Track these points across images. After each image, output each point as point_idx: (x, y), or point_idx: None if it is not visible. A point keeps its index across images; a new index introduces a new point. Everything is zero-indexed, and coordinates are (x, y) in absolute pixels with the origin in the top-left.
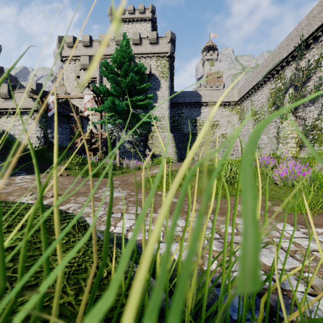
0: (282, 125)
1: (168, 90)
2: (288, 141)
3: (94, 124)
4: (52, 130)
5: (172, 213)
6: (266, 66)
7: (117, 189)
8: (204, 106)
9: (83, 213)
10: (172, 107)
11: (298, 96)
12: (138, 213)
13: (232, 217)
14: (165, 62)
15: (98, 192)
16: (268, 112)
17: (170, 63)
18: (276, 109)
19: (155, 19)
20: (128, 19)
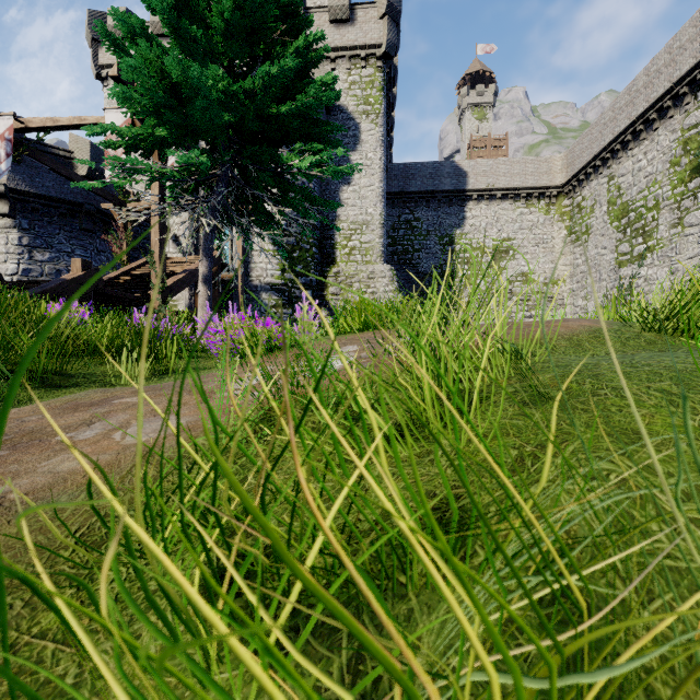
0: None
1: (380, 148)
2: None
3: (178, 241)
4: (54, 253)
5: None
6: (670, 63)
7: None
8: (473, 200)
9: None
10: (391, 204)
11: None
12: None
13: None
14: (374, 72)
15: None
16: (675, 198)
17: (386, 78)
18: None
19: None
20: None
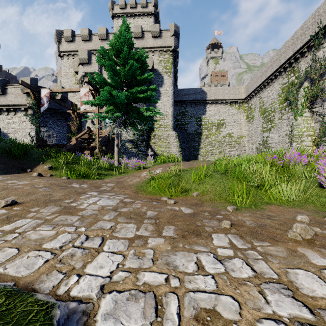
0: (297, 122)
1: (171, 86)
2: (304, 139)
3: (93, 123)
4: (48, 128)
5: (187, 238)
6: (277, 59)
7: (107, 194)
8: (209, 104)
9: (32, 241)
10: (176, 105)
11: (314, 89)
12: (130, 238)
13: (295, 248)
14: (169, 56)
15: (79, 198)
16: (279, 109)
17: (174, 58)
18: (288, 105)
19: (158, 14)
20: (130, 13)
